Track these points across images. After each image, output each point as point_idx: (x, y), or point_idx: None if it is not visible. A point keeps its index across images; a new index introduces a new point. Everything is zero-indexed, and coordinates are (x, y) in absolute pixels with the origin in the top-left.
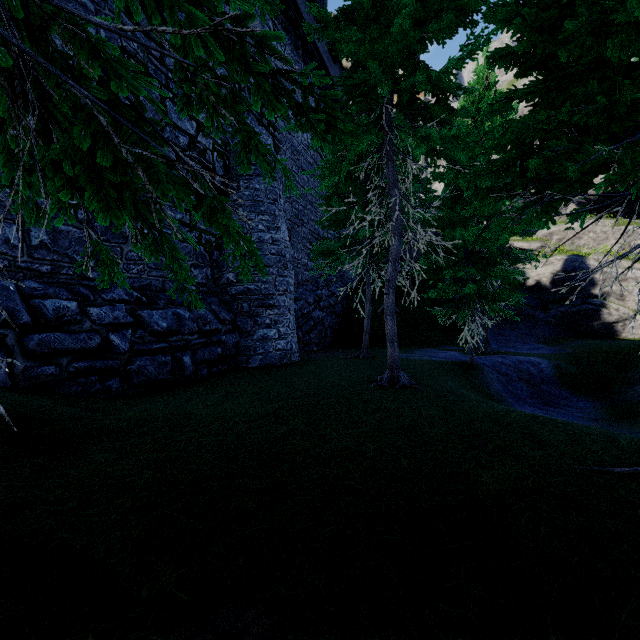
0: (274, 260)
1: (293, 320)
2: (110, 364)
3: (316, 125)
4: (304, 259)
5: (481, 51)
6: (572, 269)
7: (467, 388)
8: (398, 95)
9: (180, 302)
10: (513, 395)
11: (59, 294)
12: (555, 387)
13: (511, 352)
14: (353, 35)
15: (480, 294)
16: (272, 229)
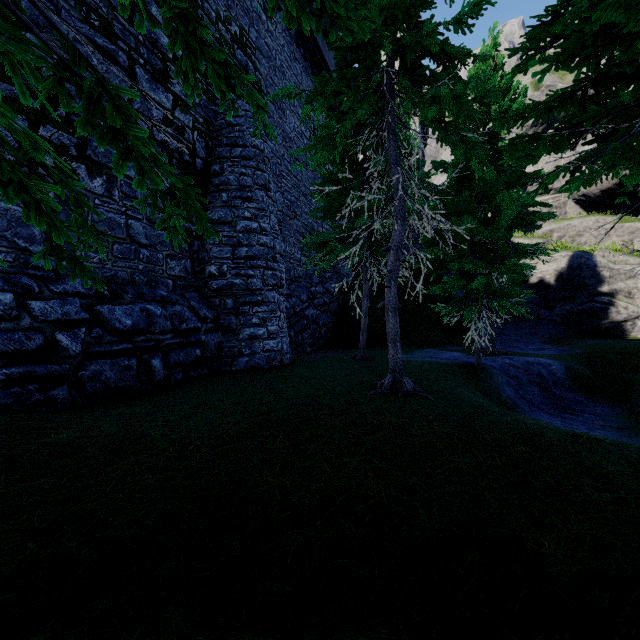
0: (262, 252)
1: (283, 318)
2: (55, 369)
3: None
4: (297, 254)
5: None
6: (577, 266)
7: (477, 394)
8: (400, 61)
9: (152, 297)
10: (525, 400)
11: None
12: (569, 391)
13: (517, 353)
14: None
15: (488, 290)
16: (260, 218)
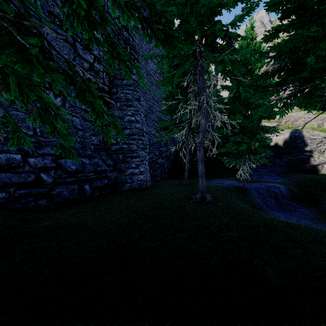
0: (137, 131)
1: (147, 164)
2: (40, 191)
3: (158, 34)
4: (153, 131)
5: (254, 11)
6: (294, 137)
7: (243, 202)
8: (205, 40)
9: (84, 154)
10: (267, 205)
11: (10, 150)
12: (288, 200)
13: (263, 181)
14: (180, 1)
15: (248, 150)
16: (135, 115)
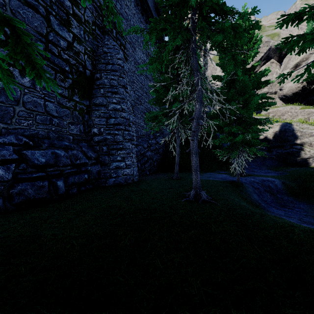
0: (122, 121)
1: (134, 157)
2: None
3: None
4: (142, 123)
5: None
6: (284, 130)
7: (240, 199)
8: (198, 15)
9: (59, 145)
10: (263, 201)
11: None
12: (285, 195)
13: (256, 174)
14: None
15: (243, 142)
16: (121, 103)
